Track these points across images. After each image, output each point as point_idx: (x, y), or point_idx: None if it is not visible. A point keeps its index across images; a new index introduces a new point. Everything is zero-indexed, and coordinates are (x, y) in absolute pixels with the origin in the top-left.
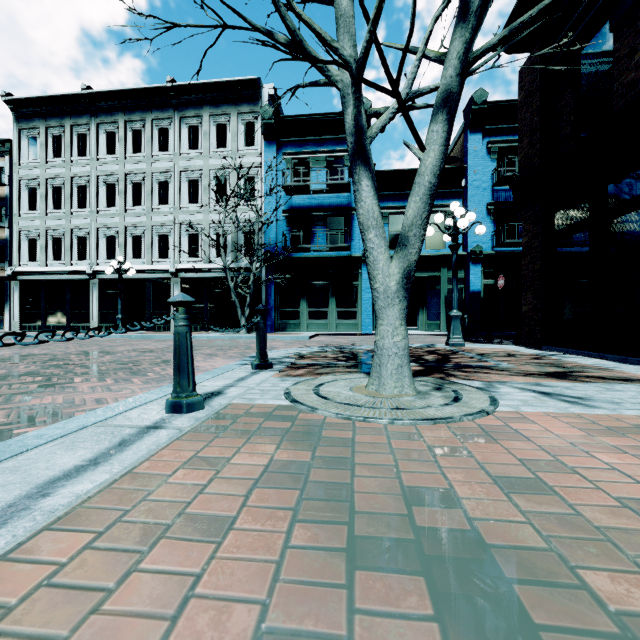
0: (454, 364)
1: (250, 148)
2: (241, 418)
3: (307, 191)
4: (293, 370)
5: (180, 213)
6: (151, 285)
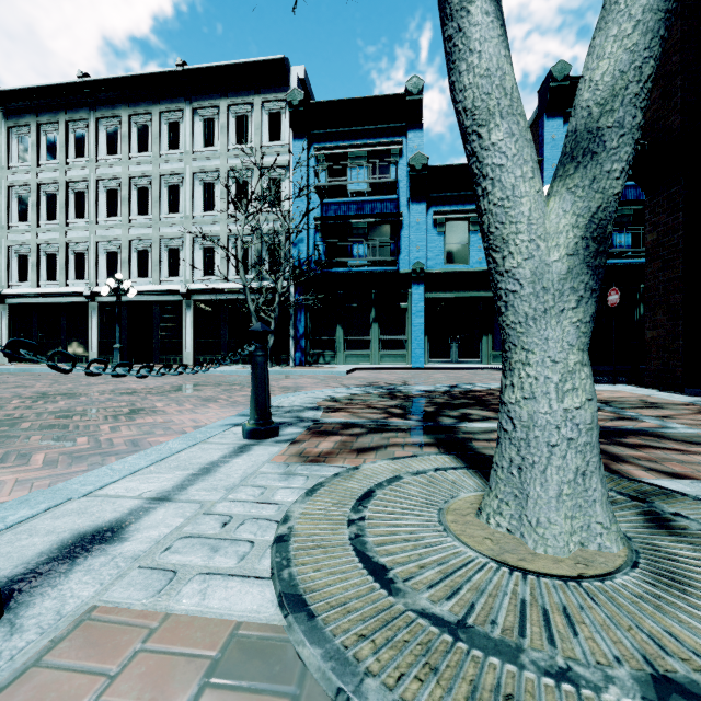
0: None
1: (276, 143)
2: None
3: (344, 193)
4: (315, 439)
5: (193, 223)
6: (159, 309)
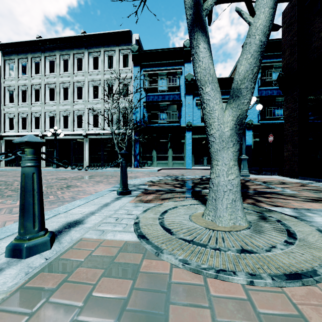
0: (254, 190)
1: (126, 68)
2: (81, 266)
3: (156, 91)
4: (145, 195)
5: (88, 103)
6: (73, 142)
